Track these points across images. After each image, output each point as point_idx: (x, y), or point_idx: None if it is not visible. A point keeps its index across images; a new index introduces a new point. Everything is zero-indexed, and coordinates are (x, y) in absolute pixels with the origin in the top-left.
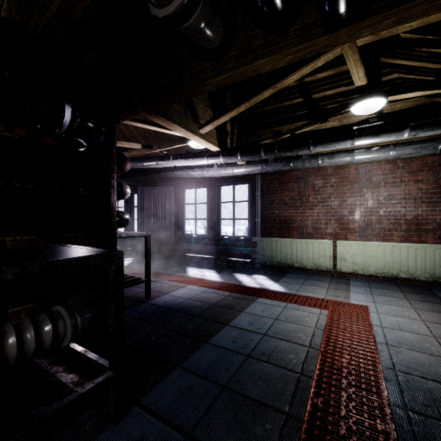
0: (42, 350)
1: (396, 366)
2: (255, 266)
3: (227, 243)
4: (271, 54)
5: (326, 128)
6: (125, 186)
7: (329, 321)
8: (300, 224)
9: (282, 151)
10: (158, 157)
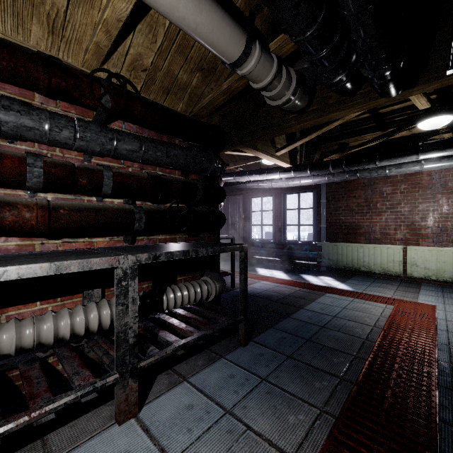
0: (200, 300)
1: (451, 343)
2: (321, 269)
3: (293, 247)
4: (342, 110)
5: (395, 138)
6: None
7: (393, 313)
8: (367, 229)
9: (349, 166)
10: (236, 173)
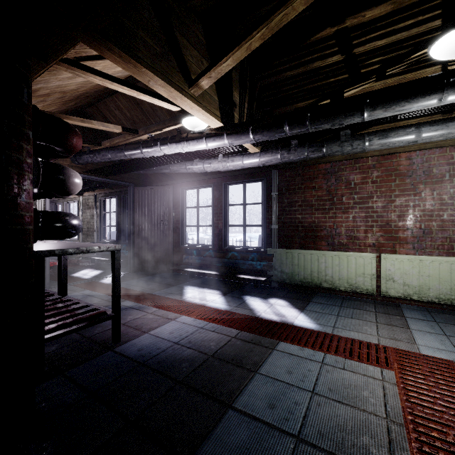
0: None
1: None
2: (272, 285)
3: (236, 256)
4: None
5: None
6: (68, 172)
7: (404, 399)
8: (330, 232)
9: (318, 121)
10: (143, 142)
